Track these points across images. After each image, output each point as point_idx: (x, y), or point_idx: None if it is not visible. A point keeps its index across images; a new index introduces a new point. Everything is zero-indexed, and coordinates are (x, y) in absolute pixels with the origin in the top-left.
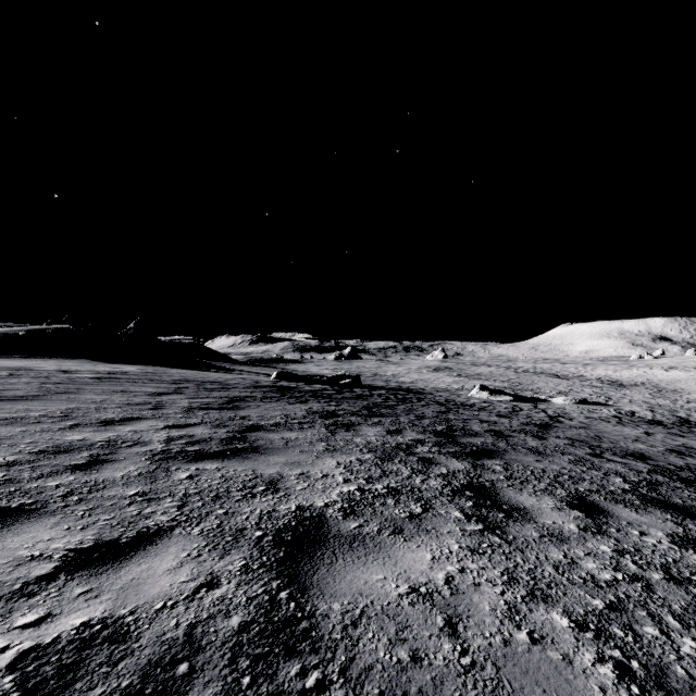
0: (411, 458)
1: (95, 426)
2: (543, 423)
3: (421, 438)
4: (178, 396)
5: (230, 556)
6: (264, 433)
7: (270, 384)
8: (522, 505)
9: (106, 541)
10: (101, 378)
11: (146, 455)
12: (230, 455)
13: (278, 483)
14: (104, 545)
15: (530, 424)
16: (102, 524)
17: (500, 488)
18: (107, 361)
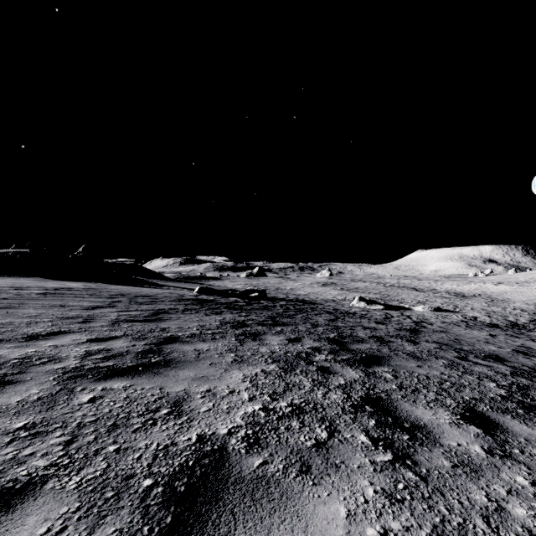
0: (311, 367)
1: (17, 342)
2: (412, 328)
3: (318, 346)
4: (110, 309)
5: (101, 528)
6: (179, 345)
7: (192, 297)
8: (421, 421)
9: None
10: (46, 294)
11: (56, 373)
12: (141, 370)
13: (183, 403)
14: None
15: (402, 330)
16: None
17: (396, 400)
18: (57, 279)
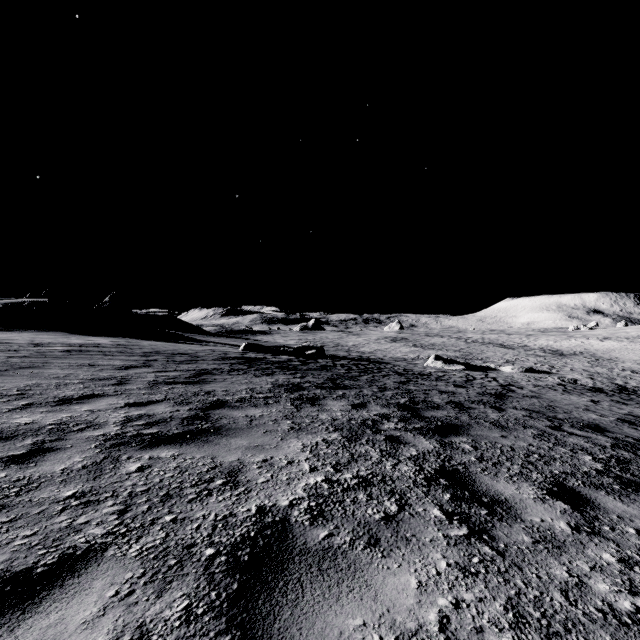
0: (378, 437)
1: (49, 406)
2: (497, 393)
3: (386, 413)
4: (146, 369)
5: (169, 592)
6: (228, 410)
7: (238, 355)
8: (502, 495)
9: (15, 572)
10: (71, 351)
11: (97, 440)
12: (189, 438)
13: (239, 474)
14: (11, 580)
15: (486, 394)
16: (18, 544)
17: (475, 474)
18: (81, 333)
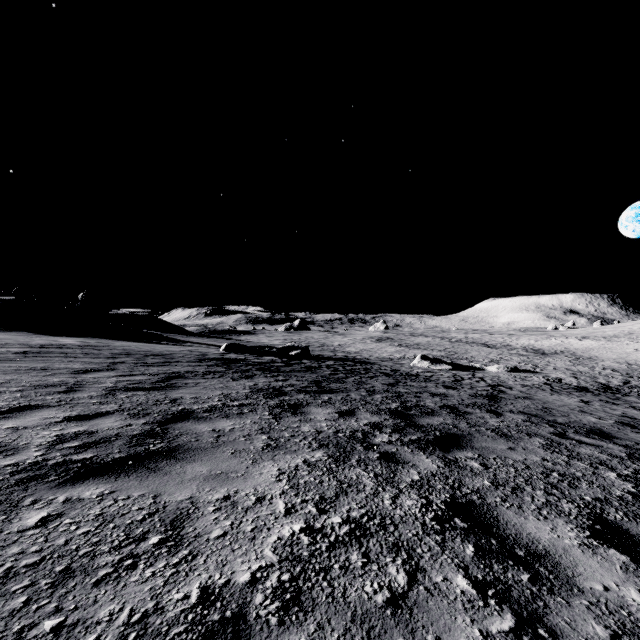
0: (371, 454)
1: None
2: (489, 394)
3: (377, 421)
4: (107, 373)
5: None
6: (193, 423)
7: (217, 356)
8: (539, 543)
9: None
10: (28, 353)
11: (0, 474)
12: (132, 465)
13: (186, 523)
14: None
15: (478, 396)
16: None
17: (495, 507)
18: (48, 333)
